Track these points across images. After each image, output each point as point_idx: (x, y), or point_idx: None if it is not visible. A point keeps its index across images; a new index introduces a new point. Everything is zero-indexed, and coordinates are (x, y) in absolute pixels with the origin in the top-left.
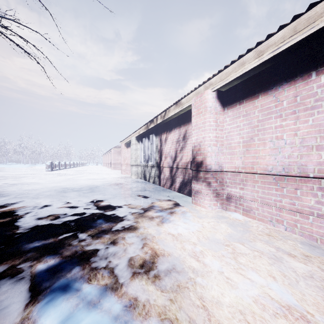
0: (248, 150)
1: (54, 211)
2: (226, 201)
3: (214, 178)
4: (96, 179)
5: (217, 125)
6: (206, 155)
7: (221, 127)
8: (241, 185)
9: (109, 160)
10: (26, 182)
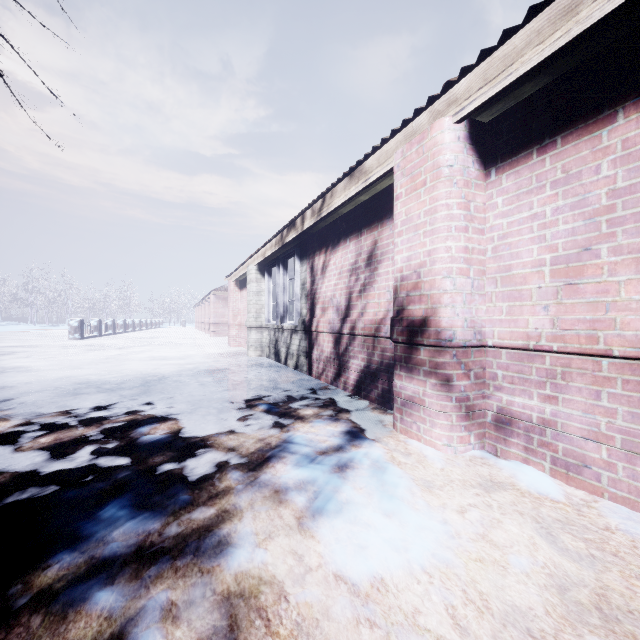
0: (572, 285)
1: (4, 463)
2: (493, 429)
3: (462, 366)
4: (169, 358)
5: (469, 216)
6: (437, 300)
7: (481, 224)
8: (546, 388)
9: (205, 316)
10: (4, 366)
